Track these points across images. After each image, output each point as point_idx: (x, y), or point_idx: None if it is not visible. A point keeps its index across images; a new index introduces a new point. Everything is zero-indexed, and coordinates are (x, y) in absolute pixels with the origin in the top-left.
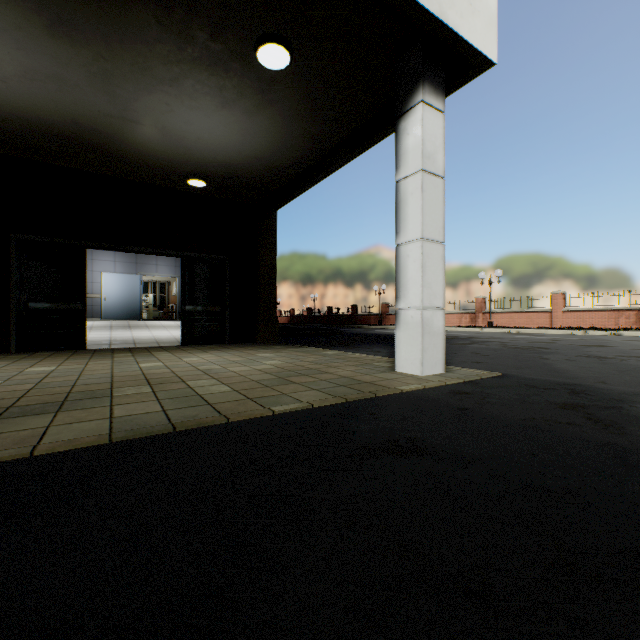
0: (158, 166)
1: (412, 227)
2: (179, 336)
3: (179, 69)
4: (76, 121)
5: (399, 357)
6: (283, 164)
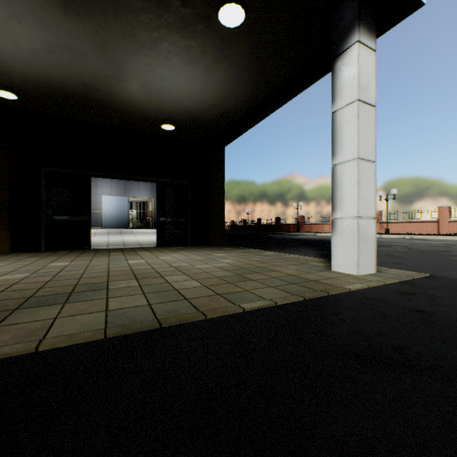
0: (141, 115)
1: (348, 149)
2: (155, 240)
3: (157, 34)
4: (84, 83)
5: (335, 259)
6: (232, 109)
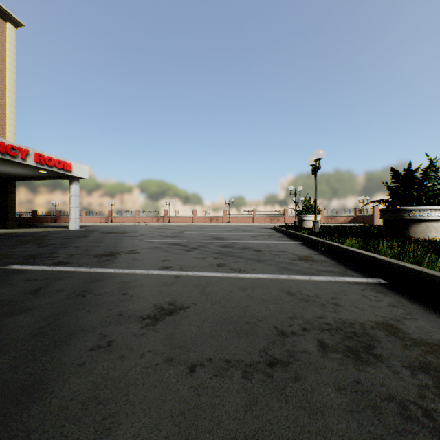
0: None
1: (73, 204)
2: None
3: (16, 167)
4: None
5: (70, 227)
6: (31, 175)
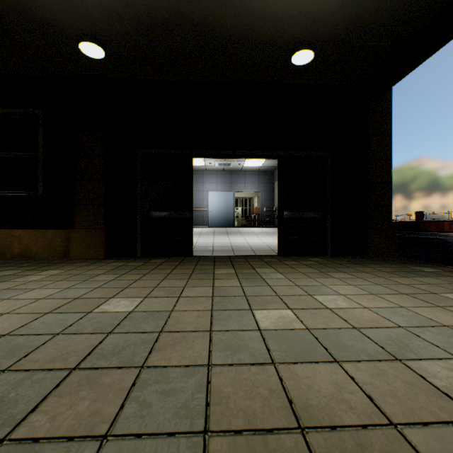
0: (259, 43)
1: None
2: (270, 243)
3: None
4: None
5: None
6: None
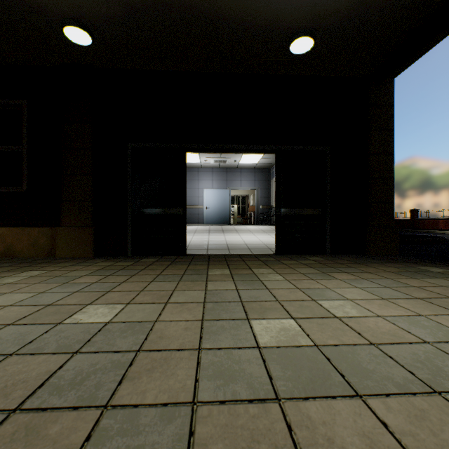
0: (256, 29)
1: None
2: (266, 241)
3: None
4: None
5: None
6: None
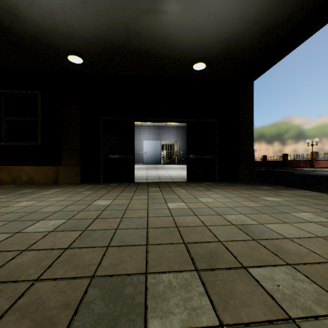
0: (174, 58)
1: None
2: (183, 174)
3: None
4: (126, 28)
5: None
6: (280, 21)
